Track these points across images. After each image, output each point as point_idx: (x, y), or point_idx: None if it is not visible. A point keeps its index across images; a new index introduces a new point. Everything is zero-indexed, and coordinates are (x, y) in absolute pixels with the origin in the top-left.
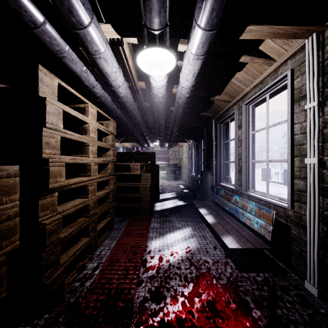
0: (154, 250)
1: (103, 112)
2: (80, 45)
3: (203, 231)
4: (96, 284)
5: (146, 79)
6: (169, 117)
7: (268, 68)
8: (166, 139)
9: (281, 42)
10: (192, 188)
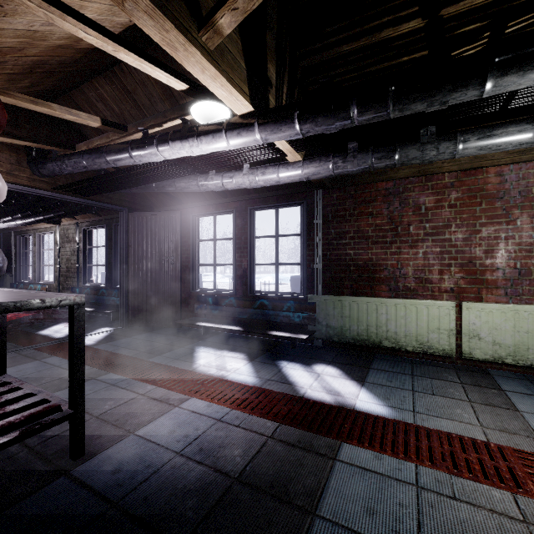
0: None
1: None
2: None
3: None
4: None
5: None
6: None
7: (48, 224)
8: None
9: None
10: None
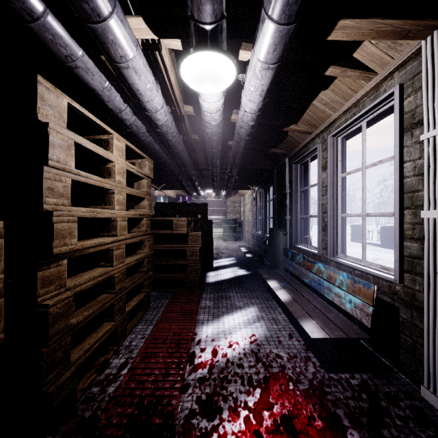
0: (205, 340)
1: (134, 147)
2: (101, 53)
3: (273, 312)
4: (123, 390)
5: (195, 103)
6: (227, 155)
7: (366, 84)
8: (222, 185)
9: (385, 46)
10: (258, 252)
